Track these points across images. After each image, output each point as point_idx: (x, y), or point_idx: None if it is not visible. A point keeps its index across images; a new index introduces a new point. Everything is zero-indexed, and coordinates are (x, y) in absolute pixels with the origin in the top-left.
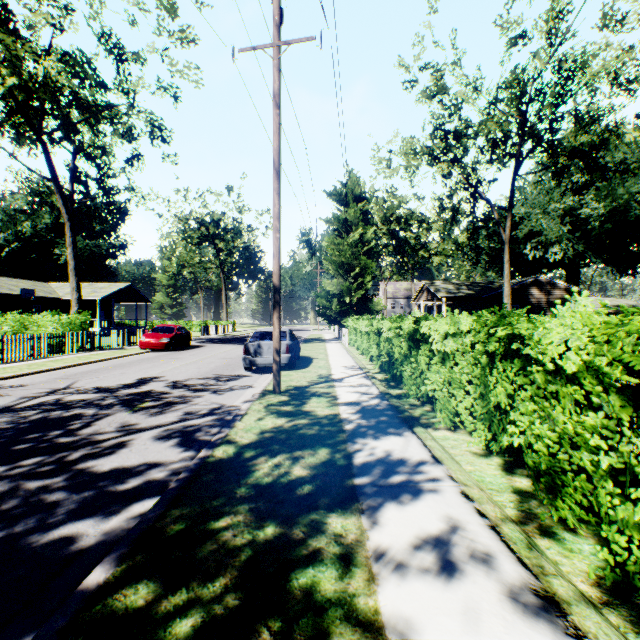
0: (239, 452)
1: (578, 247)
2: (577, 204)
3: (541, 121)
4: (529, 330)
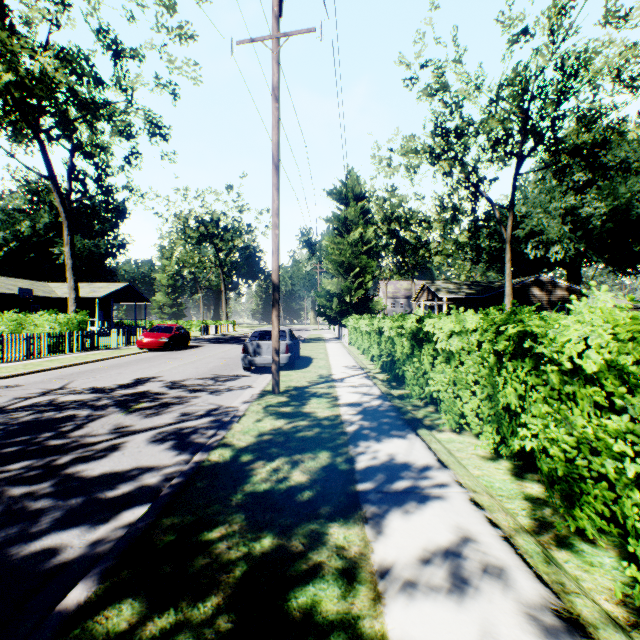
0: (236, 456)
1: (579, 246)
2: (578, 203)
3: (543, 119)
4: (542, 328)
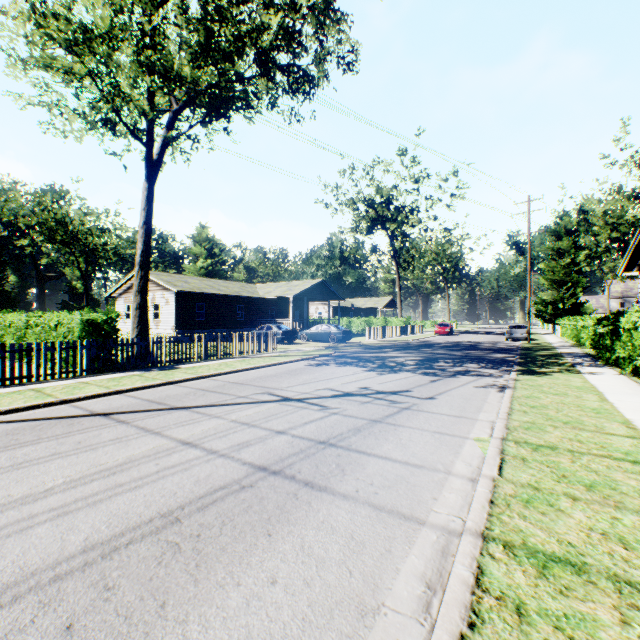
0: (527, 346)
1: None
2: None
3: None
4: None
